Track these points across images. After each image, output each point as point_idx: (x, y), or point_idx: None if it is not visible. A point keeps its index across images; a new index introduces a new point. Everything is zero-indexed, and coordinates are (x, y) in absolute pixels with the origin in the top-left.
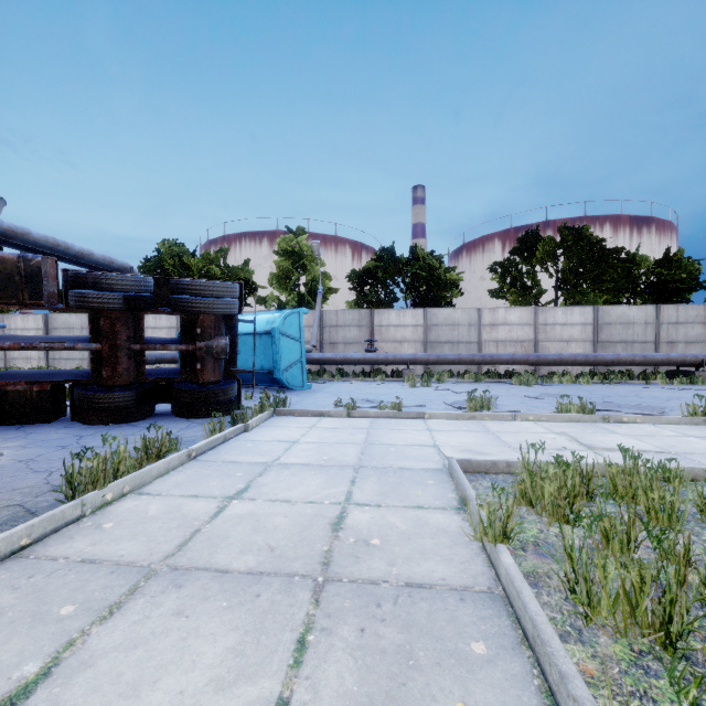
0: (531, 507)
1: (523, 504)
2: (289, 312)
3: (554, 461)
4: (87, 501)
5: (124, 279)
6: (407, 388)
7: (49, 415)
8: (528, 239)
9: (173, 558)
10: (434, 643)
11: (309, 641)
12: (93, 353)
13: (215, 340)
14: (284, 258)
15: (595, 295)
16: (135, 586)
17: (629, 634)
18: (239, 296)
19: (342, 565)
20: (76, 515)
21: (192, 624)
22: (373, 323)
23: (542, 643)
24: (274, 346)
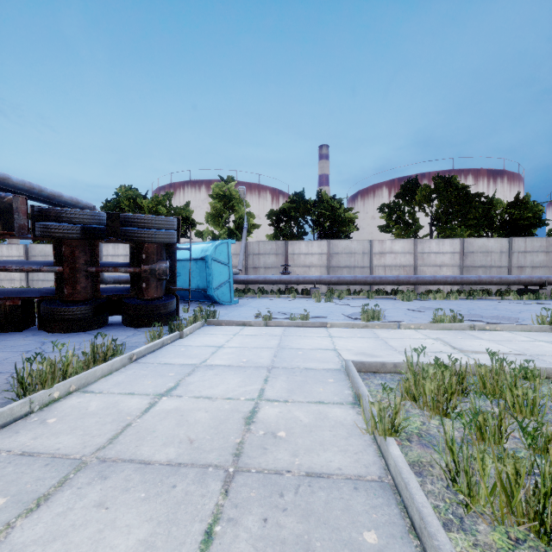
0: (414, 402)
1: (408, 399)
2: (219, 242)
3: (432, 362)
4: (35, 399)
5: (81, 214)
6: (314, 303)
7: (19, 325)
8: (409, 186)
9: (103, 451)
10: (329, 533)
11: (216, 532)
12: (56, 274)
13: (157, 264)
14: (217, 200)
15: (461, 230)
16: (64, 478)
17: (505, 522)
18: (178, 228)
19: (251, 456)
20: (24, 412)
21: (110, 516)
22: (287, 252)
23: (429, 536)
24: (207, 270)
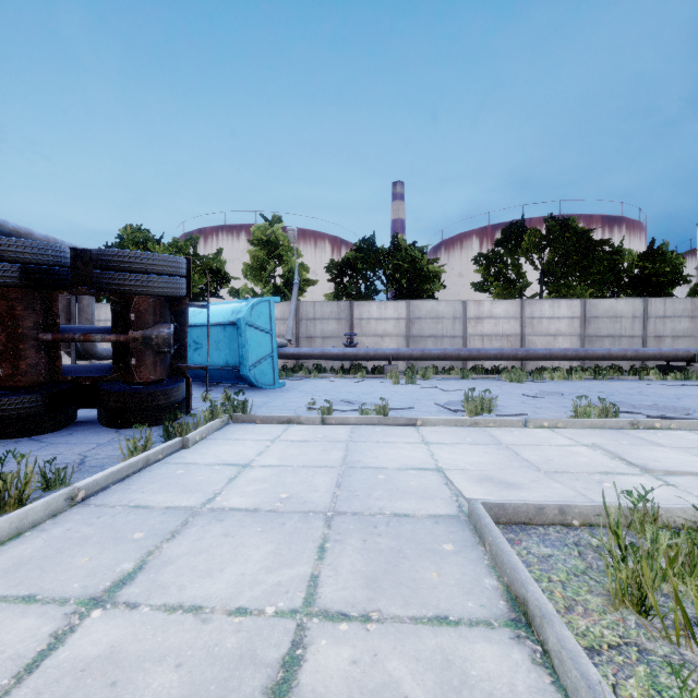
0: (651, 624)
1: (624, 607)
2: (258, 300)
3: (630, 504)
4: None
5: (19, 245)
6: (390, 386)
7: None
8: (513, 231)
9: None
10: None
11: None
12: None
13: (155, 328)
14: (258, 248)
15: (580, 288)
16: None
17: None
18: (188, 274)
19: None
20: None
21: None
22: (353, 316)
23: None
24: (240, 339)
